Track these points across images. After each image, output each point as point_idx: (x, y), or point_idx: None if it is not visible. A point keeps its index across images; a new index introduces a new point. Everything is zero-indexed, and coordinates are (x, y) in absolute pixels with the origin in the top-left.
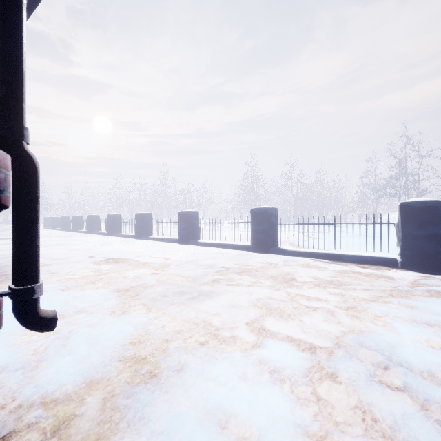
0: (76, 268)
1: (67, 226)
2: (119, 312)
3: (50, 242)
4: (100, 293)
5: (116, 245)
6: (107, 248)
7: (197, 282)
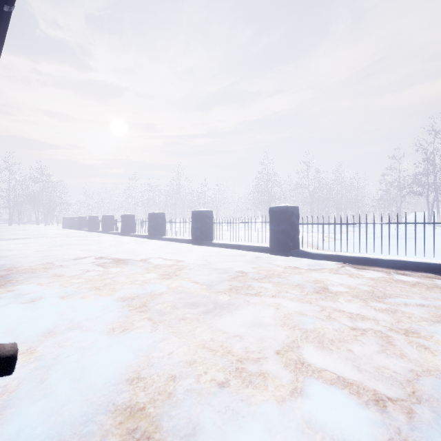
0: (83, 271)
1: (84, 226)
2: (119, 330)
3: (65, 242)
4: (102, 303)
5: (129, 245)
6: (119, 248)
7: (212, 291)
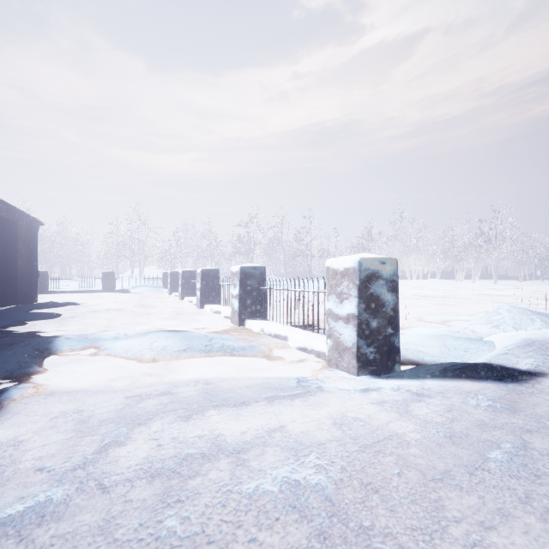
0: None
1: None
2: None
3: None
4: None
5: None
6: None
7: None
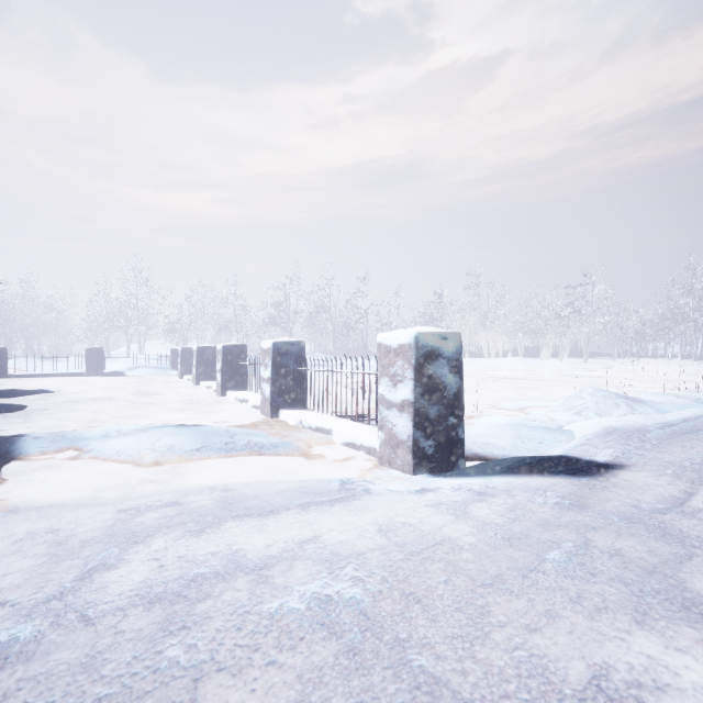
0: None
1: None
2: None
3: None
4: None
5: None
6: None
7: None
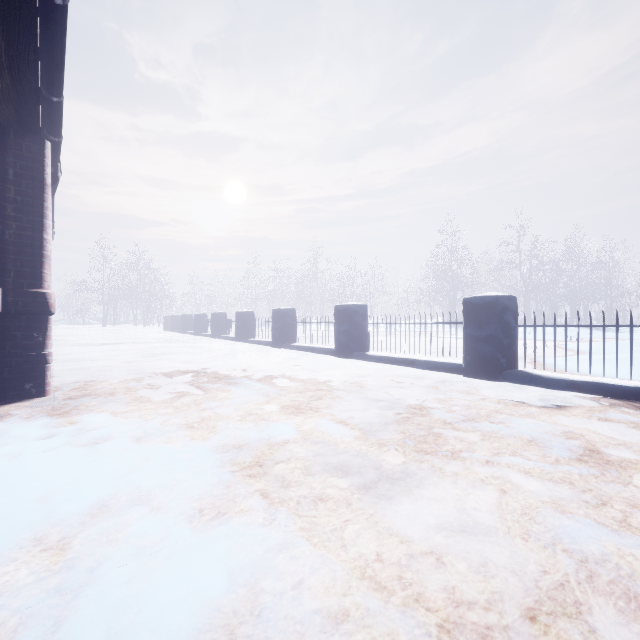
0: (176, 394)
1: (189, 327)
2: (211, 514)
3: (162, 350)
4: (191, 455)
5: (244, 356)
6: (230, 361)
7: (371, 442)
